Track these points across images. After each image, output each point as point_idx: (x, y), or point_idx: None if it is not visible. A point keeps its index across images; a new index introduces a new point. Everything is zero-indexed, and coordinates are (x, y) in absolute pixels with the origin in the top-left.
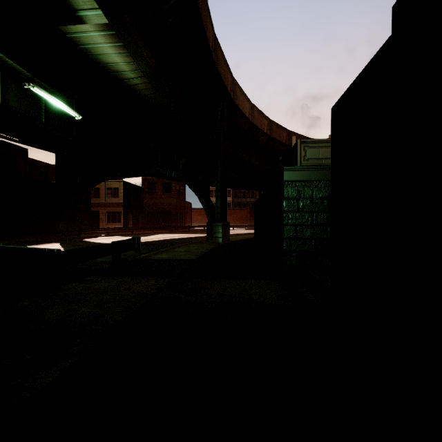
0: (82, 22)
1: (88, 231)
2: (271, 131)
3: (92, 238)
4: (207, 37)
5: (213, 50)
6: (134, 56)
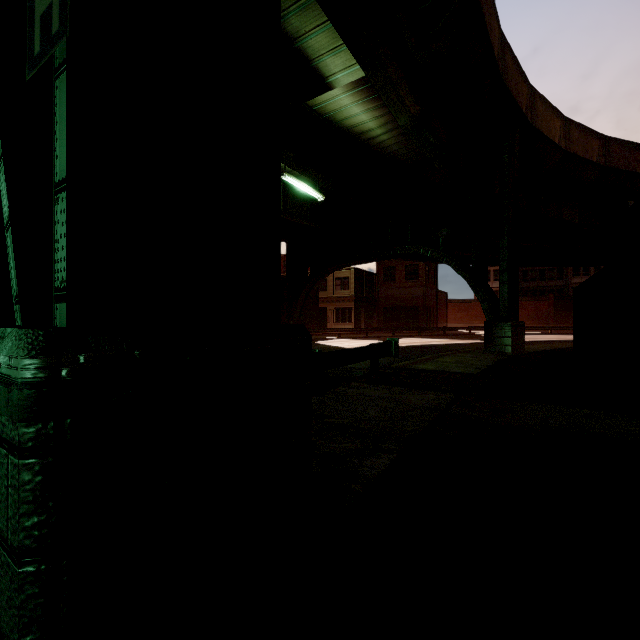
0: (330, 88)
1: (318, 331)
2: (608, 157)
3: (324, 341)
4: (491, 44)
5: (498, 58)
6: (393, 110)
